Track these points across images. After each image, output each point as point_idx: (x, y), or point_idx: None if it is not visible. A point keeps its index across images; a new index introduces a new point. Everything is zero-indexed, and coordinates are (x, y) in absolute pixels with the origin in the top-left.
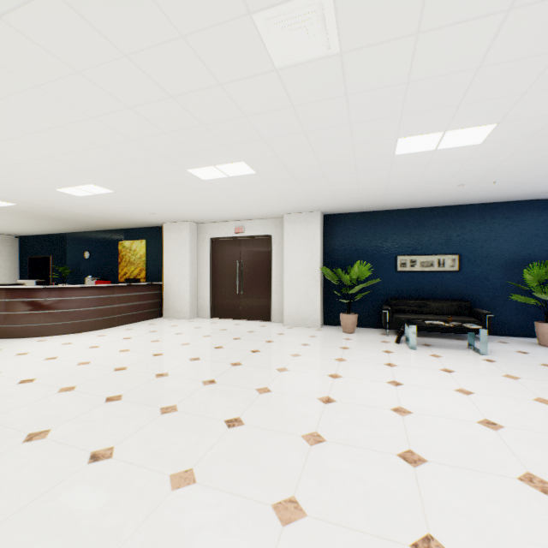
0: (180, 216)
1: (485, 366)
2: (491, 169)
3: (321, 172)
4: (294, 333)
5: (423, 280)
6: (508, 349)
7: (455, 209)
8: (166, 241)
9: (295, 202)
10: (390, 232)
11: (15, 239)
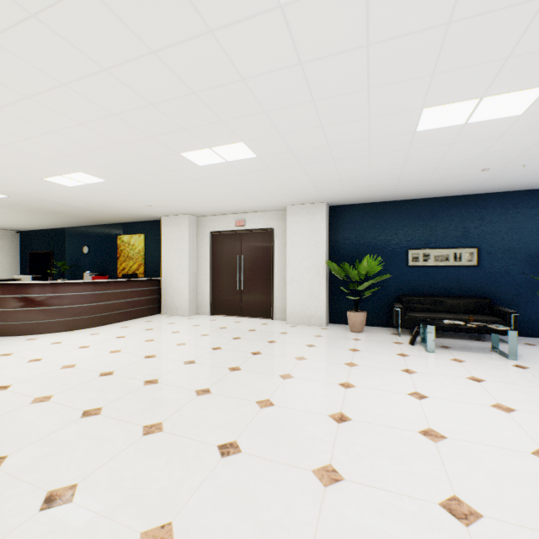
0: (178, 208)
1: (518, 374)
2: (525, 149)
3: (329, 155)
4: (298, 332)
5: (437, 275)
6: (538, 353)
7: (473, 198)
8: (165, 235)
9: (299, 192)
10: (401, 224)
11: (16, 234)
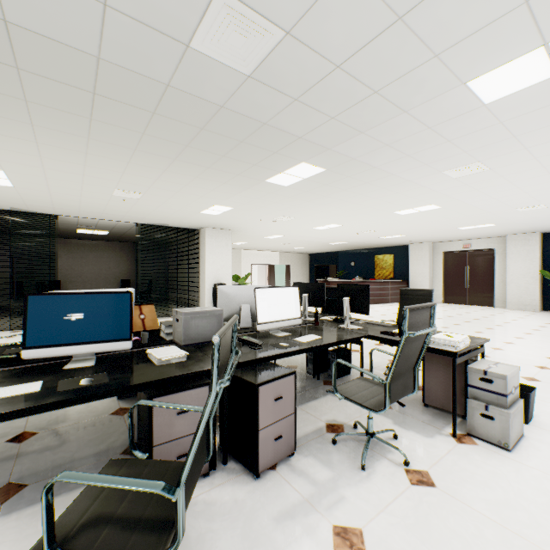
0: (425, 240)
1: None
2: None
3: (539, 222)
4: (516, 312)
5: None
6: None
7: None
8: (411, 255)
9: (518, 230)
10: None
11: (307, 255)
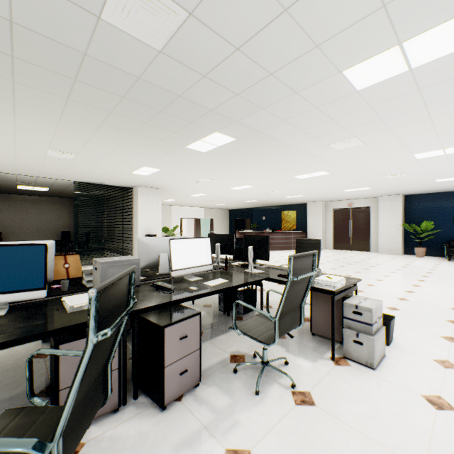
0: (320, 200)
1: None
2: None
3: (401, 186)
4: (386, 255)
5: None
6: None
7: None
8: (309, 211)
9: (386, 193)
10: (450, 204)
11: (228, 211)
